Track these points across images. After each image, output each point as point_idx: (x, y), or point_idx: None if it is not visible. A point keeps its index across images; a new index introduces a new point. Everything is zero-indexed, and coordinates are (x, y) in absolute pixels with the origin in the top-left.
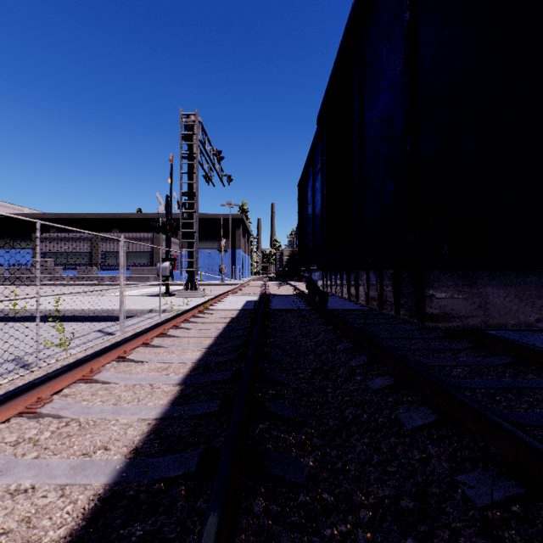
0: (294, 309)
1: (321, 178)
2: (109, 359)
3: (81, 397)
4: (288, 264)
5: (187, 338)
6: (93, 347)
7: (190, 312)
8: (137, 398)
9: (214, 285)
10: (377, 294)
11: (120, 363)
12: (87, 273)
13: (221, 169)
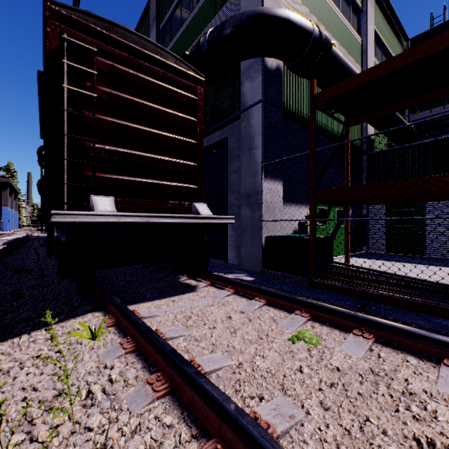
0: (40, 238)
1: None
2: None
3: None
4: None
5: None
6: None
7: None
8: None
9: None
10: None
11: None
12: None
13: None
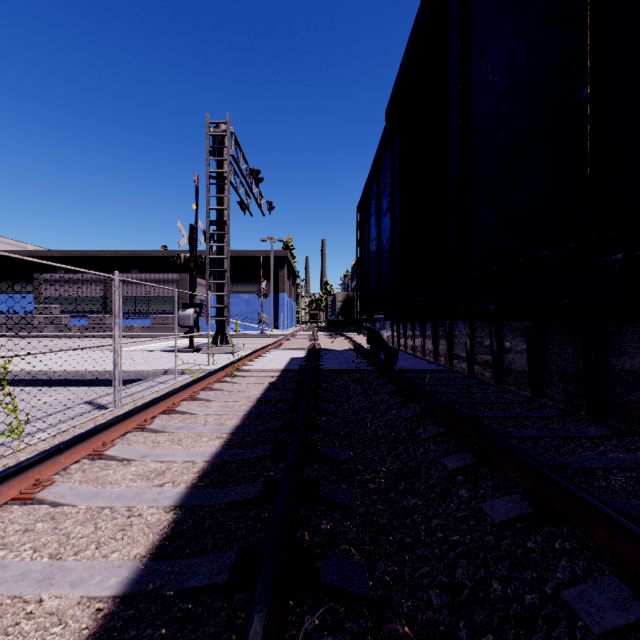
0: (353, 370)
1: (392, 193)
2: (75, 457)
3: (3, 538)
4: (342, 311)
5: (204, 416)
6: (68, 430)
7: (215, 375)
8: (95, 540)
9: (252, 337)
10: (490, 359)
11: (95, 462)
12: (100, 322)
13: (260, 194)
